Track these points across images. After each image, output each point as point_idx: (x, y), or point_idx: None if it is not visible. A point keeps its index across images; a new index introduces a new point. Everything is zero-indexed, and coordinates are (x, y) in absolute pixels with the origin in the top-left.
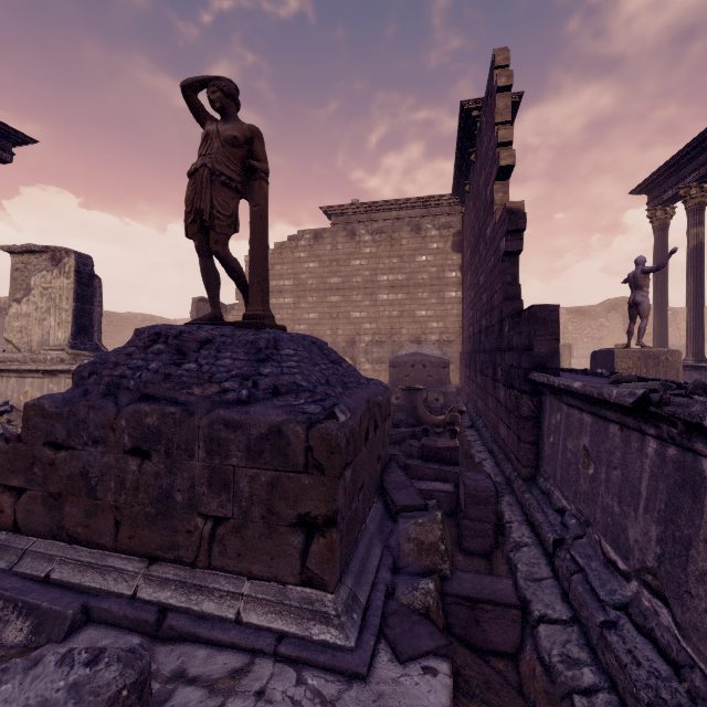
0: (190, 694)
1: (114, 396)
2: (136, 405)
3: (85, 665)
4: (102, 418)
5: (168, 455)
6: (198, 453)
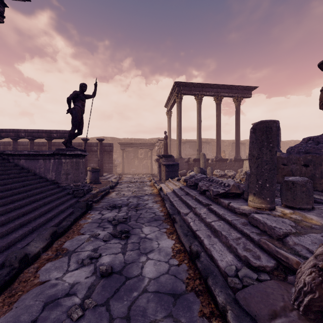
0: (320, 206)
1: (298, 153)
2: (304, 154)
3: (302, 178)
4: (295, 158)
5: (314, 165)
6: (322, 165)
